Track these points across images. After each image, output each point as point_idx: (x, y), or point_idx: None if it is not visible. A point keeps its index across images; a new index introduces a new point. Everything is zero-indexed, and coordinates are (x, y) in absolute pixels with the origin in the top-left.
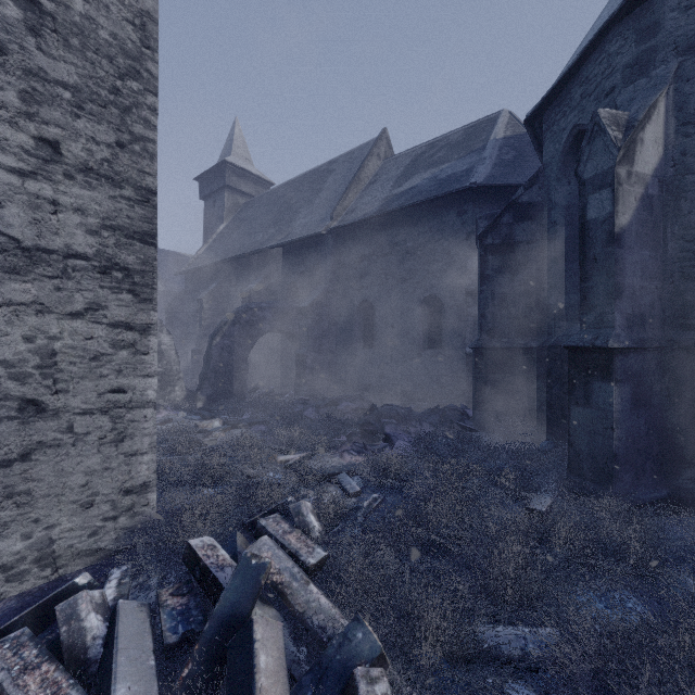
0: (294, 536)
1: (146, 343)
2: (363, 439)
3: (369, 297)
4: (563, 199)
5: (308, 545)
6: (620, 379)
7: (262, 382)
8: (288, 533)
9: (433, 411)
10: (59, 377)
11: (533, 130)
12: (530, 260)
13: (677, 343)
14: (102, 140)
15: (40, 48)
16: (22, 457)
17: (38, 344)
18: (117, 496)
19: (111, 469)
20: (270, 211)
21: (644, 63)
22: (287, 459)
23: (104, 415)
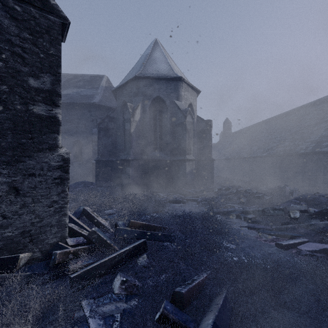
0: None
1: None
2: None
3: None
4: (122, 118)
5: None
6: (131, 166)
7: None
8: None
9: (81, 183)
10: None
11: (114, 94)
12: (113, 134)
13: (142, 159)
14: None
15: None
16: None
17: None
18: None
19: None
20: None
21: (137, 94)
22: None
23: None
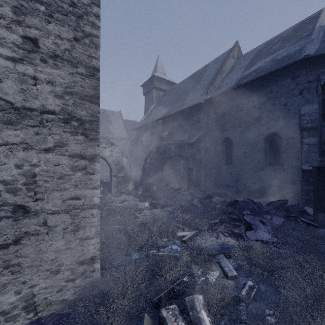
0: None
1: (92, 167)
2: (230, 223)
3: (229, 135)
4: None
5: None
6: None
7: (170, 181)
8: None
9: (279, 207)
10: (38, 190)
11: None
12: None
13: None
14: (65, 37)
15: None
16: (15, 242)
17: (25, 169)
18: (75, 266)
19: (71, 248)
20: (174, 96)
21: None
22: (182, 235)
23: (66, 214)
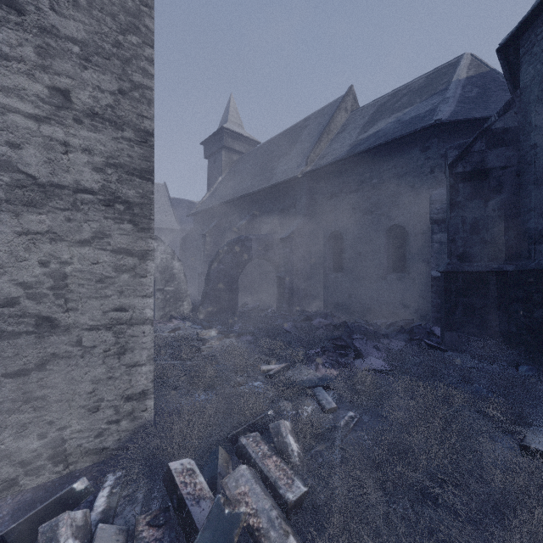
0: (273, 462)
1: (144, 267)
2: (335, 352)
3: (338, 228)
4: None
5: (287, 475)
6: None
7: (250, 299)
8: (267, 457)
9: (400, 329)
10: (69, 297)
11: (506, 58)
12: (504, 185)
13: None
14: (106, 88)
15: (53, 8)
16: (38, 367)
17: (52, 268)
18: (120, 402)
19: (114, 378)
20: (257, 163)
21: None
22: (268, 369)
23: (108, 330)
